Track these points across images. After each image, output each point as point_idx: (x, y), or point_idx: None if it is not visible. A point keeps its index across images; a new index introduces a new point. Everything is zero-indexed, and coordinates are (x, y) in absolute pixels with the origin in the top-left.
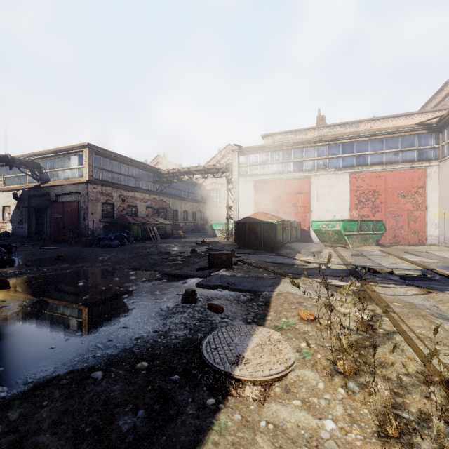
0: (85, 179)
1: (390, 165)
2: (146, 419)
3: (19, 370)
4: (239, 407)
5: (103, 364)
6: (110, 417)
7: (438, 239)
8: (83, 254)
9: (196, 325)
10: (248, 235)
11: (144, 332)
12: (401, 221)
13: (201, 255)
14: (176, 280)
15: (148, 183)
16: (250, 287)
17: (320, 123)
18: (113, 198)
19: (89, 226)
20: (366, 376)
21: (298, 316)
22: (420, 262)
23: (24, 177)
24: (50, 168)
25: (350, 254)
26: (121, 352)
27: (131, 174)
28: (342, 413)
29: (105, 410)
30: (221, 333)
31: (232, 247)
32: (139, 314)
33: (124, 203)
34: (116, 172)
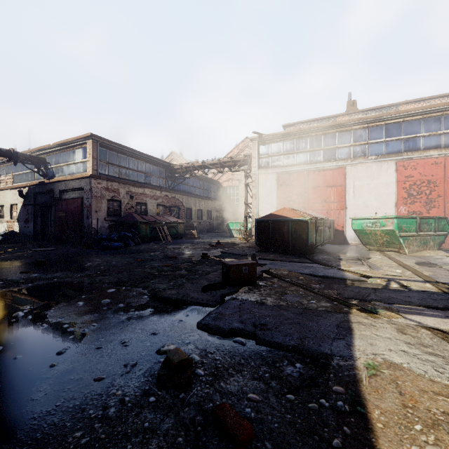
0: (88, 174)
1: None
2: None
3: None
4: None
5: None
6: None
7: None
8: (74, 258)
9: None
10: (271, 236)
11: None
12: None
13: (214, 261)
14: (168, 311)
15: (159, 179)
16: (298, 341)
17: (350, 108)
18: (120, 195)
19: (93, 226)
20: None
21: None
22: None
23: (31, 173)
24: (56, 163)
25: (413, 262)
26: None
27: (141, 169)
28: None
29: None
30: None
31: (252, 250)
32: (41, 437)
33: (132, 200)
34: (124, 166)
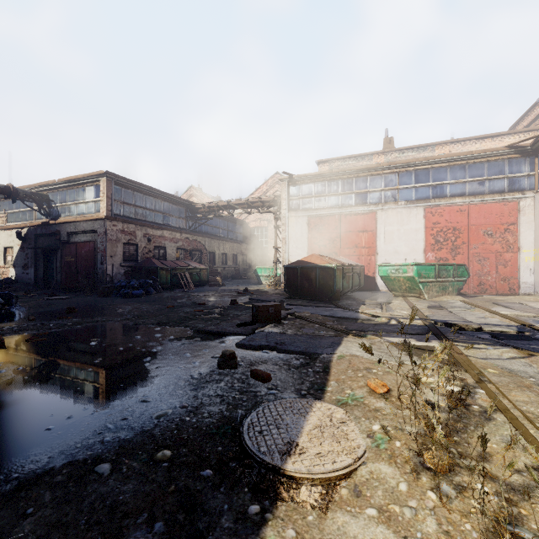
0: (103, 215)
1: (474, 196)
2: (165, 535)
3: (3, 460)
4: (293, 518)
5: (113, 453)
6: (116, 532)
7: (533, 287)
8: (99, 305)
9: (235, 399)
10: (300, 282)
11: (169, 408)
12: (488, 265)
13: (243, 306)
14: (211, 339)
15: (179, 219)
16: (303, 349)
17: (387, 146)
18: (136, 238)
19: (107, 272)
20: (464, 473)
21: (367, 387)
22: (514, 316)
23: (29, 212)
24: (61, 202)
25: (426, 306)
26: (138, 436)
27: (159, 208)
28: (435, 530)
29: (110, 521)
30: (268, 410)
31: (281, 297)
32: (164, 383)
33: (150, 244)
34: (141, 206)
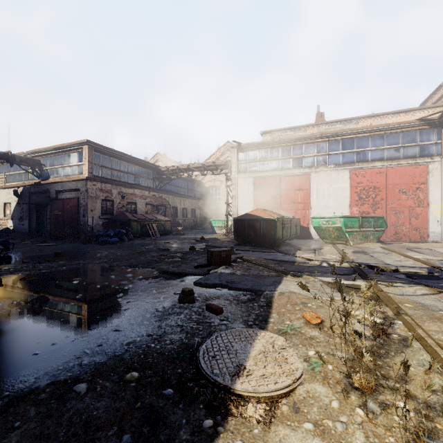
0: (85, 176)
1: (391, 161)
2: None
3: None
4: (241, 431)
5: (89, 374)
6: None
7: (440, 236)
8: (81, 251)
9: (193, 328)
10: (247, 232)
11: (137, 336)
12: (402, 217)
13: (200, 251)
14: (173, 278)
15: (147, 180)
16: (250, 286)
17: (319, 119)
18: (112, 195)
19: (88, 223)
20: (386, 392)
21: (303, 319)
22: (424, 260)
23: (24, 174)
24: (51, 165)
25: (351, 251)
26: (110, 359)
27: (131, 171)
28: (363, 442)
29: (85, 433)
30: (220, 338)
31: (231, 244)
32: (133, 315)
33: (124, 200)
34: (116, 169)
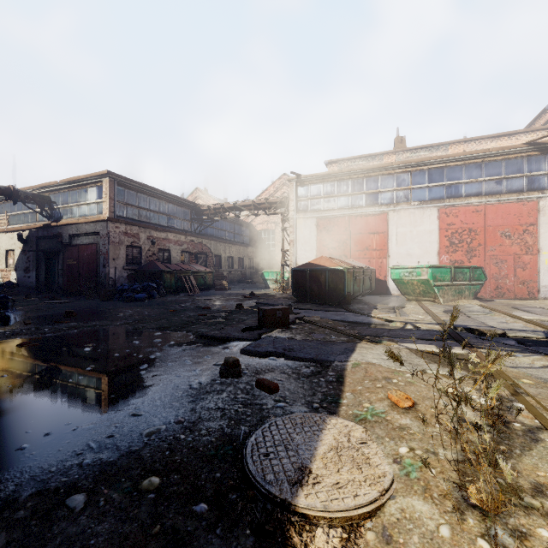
0: (105, 216)
1: (491, 196)
2: None
3: None
4: None
5: (91, 479)
6: None
7: None
8: (99, 309)
9: (238, 413)
10: (308, 286)
11: (163, 423)
12: (505, 268)
13: (249, 310)
14: (214, 345)
15: (184, 222)
16: (314, 355)
17: (398, 146)
18: (140, 240)
19: (110, 275)
20: (519, 513)
21: (388, 400)
22: (537, 321)
23: (31, 214)
24: (63, 203)
25: (442, 310)
26: (123, 457)
27: (163, 210)
28: None
29: None
30: (275, 427)
31: (289, 301)
32: (159, 394)
33: (154, 247)
34: (144, 207)
